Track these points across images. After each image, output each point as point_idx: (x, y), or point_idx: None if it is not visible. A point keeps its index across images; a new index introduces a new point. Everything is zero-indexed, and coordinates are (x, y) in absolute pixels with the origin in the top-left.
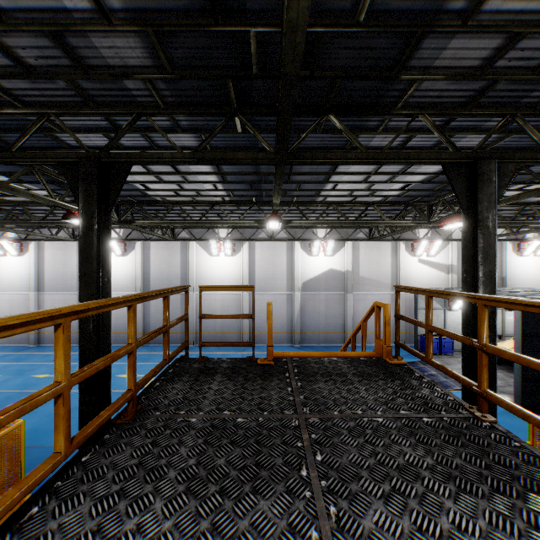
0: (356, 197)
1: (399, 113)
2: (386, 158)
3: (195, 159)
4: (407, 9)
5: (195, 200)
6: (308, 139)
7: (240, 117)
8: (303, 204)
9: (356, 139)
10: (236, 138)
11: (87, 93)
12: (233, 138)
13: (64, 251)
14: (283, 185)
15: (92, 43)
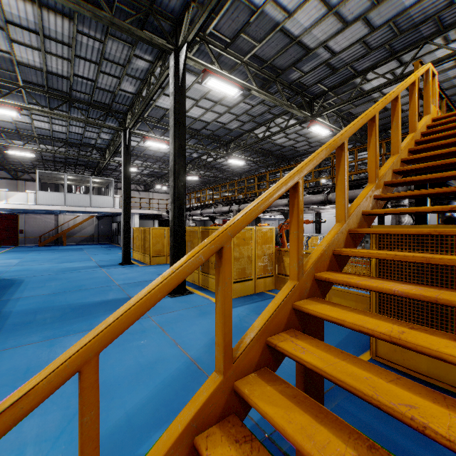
0: None
1: None
2: None
3: None
4: None
5: None
6: None
7: None
8: None
9: None
10: None
11: None
12: None
13: None
14: None
15: None
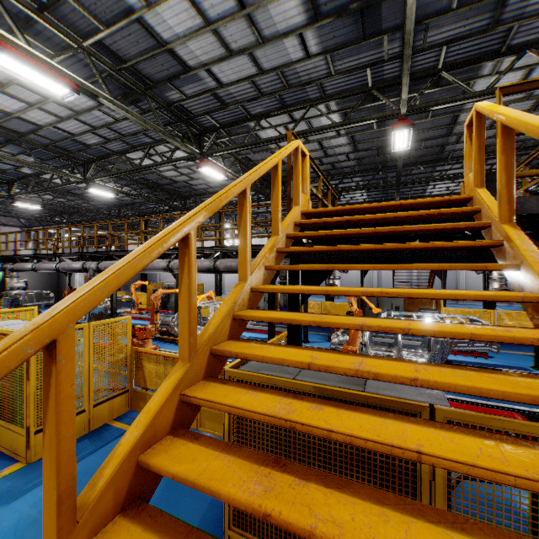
0: (453, 190)
1: (449, 161)
2: (443, 179)
3: (365, 189)
4: (436, 144)
5: (348, 202)
6: (412, 171)
7: (381, 172)
8: (415, 198)
9: (430, 173)
10: (378, 176)
11: (330, 173)
12: (377, 176)
13: (261, 240)
14: (401, 189)
15: (341, 164)
